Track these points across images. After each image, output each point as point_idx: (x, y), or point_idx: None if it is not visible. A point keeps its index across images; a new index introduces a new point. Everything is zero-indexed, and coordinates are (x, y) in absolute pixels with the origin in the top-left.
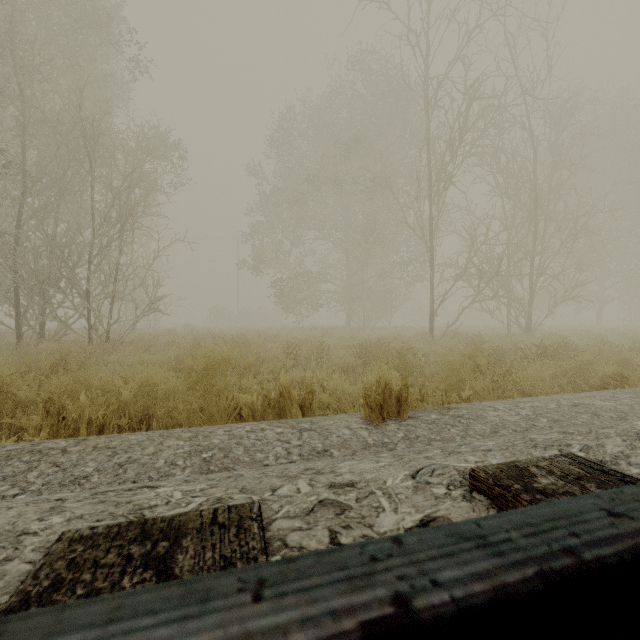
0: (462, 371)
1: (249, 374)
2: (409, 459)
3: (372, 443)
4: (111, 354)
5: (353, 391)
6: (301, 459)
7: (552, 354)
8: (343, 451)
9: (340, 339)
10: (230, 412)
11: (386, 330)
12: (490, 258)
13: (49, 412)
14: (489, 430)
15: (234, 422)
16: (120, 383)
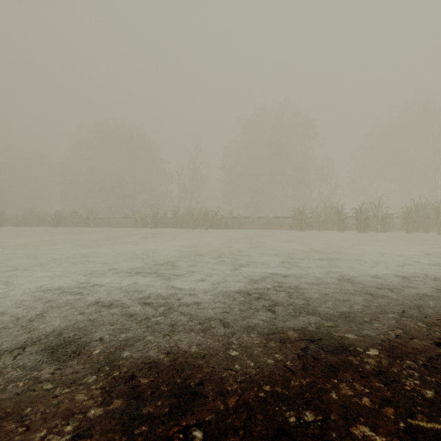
0: None
1: None
2: None
3: None
4: None
5: None
6: None
7: None
8: None
9: None
10: None
11: None
12: None
13: None
14: None
15: None
16: None
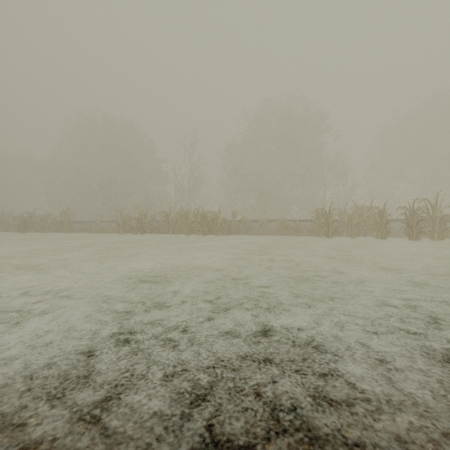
0: None
1: None
2: None
3: None
4: None
5: None
6: None
7: None
8: None
9: None
10: None
11: None
12: None
13: None
14: None
15: None
16: None
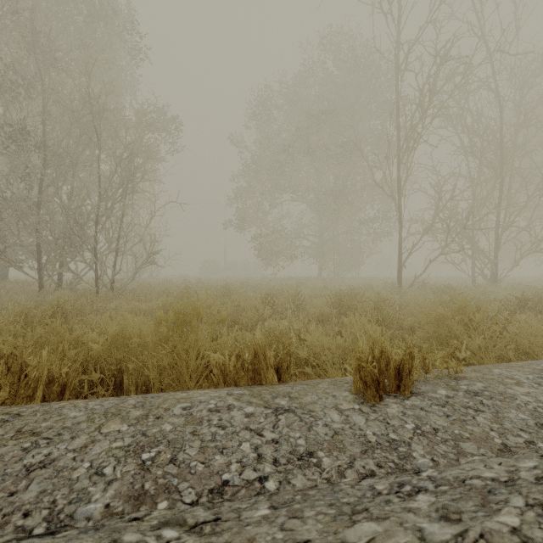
0: (453, 327)
1: (229, 323)
2: (479, 536)
3: (374, 441)
4: (110, 302)
5: (332, 346)
6: (276, 472)
7: (534, 306)
8: (335, 456)
9: (313, 288)
10: (200, 372)
11: (354, 280)
12: (454, 214)
13: (10, 369)
14: (532, 421)
15: (205, 382)
16: (94, 335)
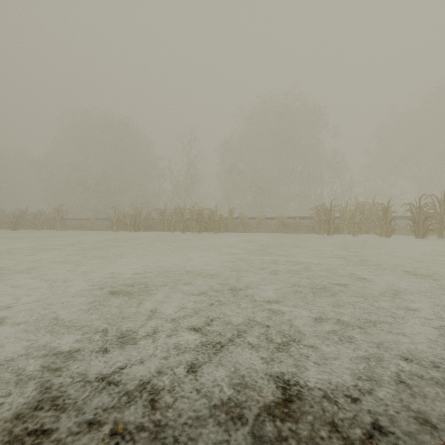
0: None
1: None
2: None
3: None
4: None
5: None
6: None
7: None
8: None
9: None
10: None
11: None
12: None
13: None
14: None
15: None
16: None
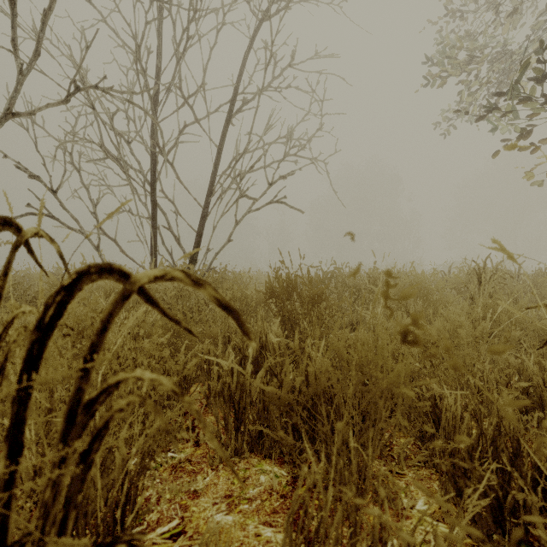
0: None
1: None
2: None
3: None
4: None
5: None
6: None
7: None
8: None
9: None
10: None
11: None
12: None
13: None
14: None
15: None
16: None
